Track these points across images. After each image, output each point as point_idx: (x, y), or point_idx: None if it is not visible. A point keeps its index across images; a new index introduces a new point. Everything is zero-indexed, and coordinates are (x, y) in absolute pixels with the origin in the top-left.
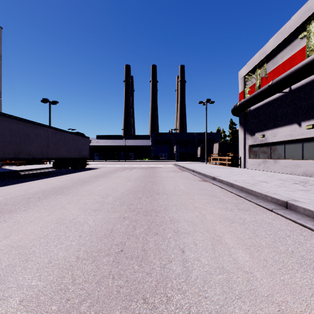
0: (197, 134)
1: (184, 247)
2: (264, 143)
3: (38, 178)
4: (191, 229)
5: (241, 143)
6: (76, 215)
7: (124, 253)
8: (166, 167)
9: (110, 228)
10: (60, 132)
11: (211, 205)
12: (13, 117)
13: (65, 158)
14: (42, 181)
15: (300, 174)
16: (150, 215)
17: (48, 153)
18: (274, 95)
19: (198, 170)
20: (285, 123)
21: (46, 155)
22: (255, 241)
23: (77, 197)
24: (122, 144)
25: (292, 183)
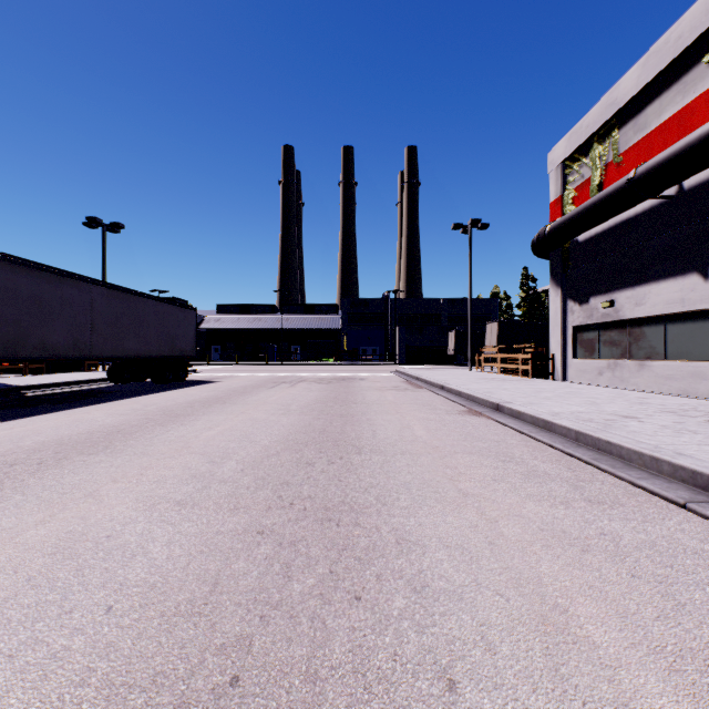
0: (448, 302)
1: (453, 663)
2: (613, 320)
3: (63, 406)
4: (465, 579)
5: (555, 320)
6: (121, 523)
7: (243, 695)
8: (376, 377)
9: (213, 573)
10: (122, 294)
11: (506, 488)
12: (0, 255)
13: (137, 358)
14: (69, 415)
15: (707, 397)
16: (338, 521)
17: (93, 346)
18: (638, 205)
19: (456, 386)
20: (667, 272)
21: (87, 349)
22: (687, 633)
23: (142, 461)
24: (276, 325)
25: (705, 422)
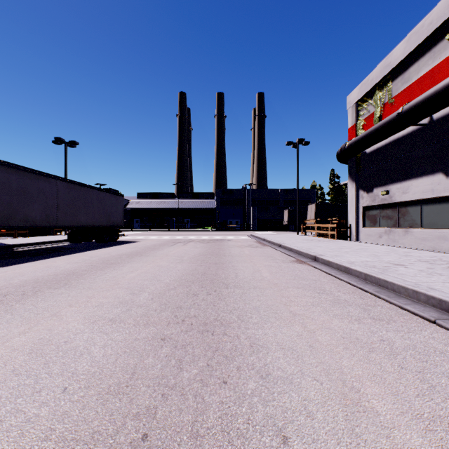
0: (283, 191)
1: (286, 425)
2: (388, 203)
3: (39, 257)
4: (294, 370)
5: (351, 203)
6: (74, 333)
7: (150, 446)
8: (238, 239)
9: (132, 366)
10: (77, 186)
11: (320, 310)
12: None
13: (86, 227)
14: (42, 263)
15: (448, 252)
16: (213, 332)
17: (58, 219)
18: (404, 129)
19: (288, 245)
20: (422, 172)
21: (54, 221)
22: (437, 405)
23: (88, 293)
24: (175, 206)
25: (447, 268)
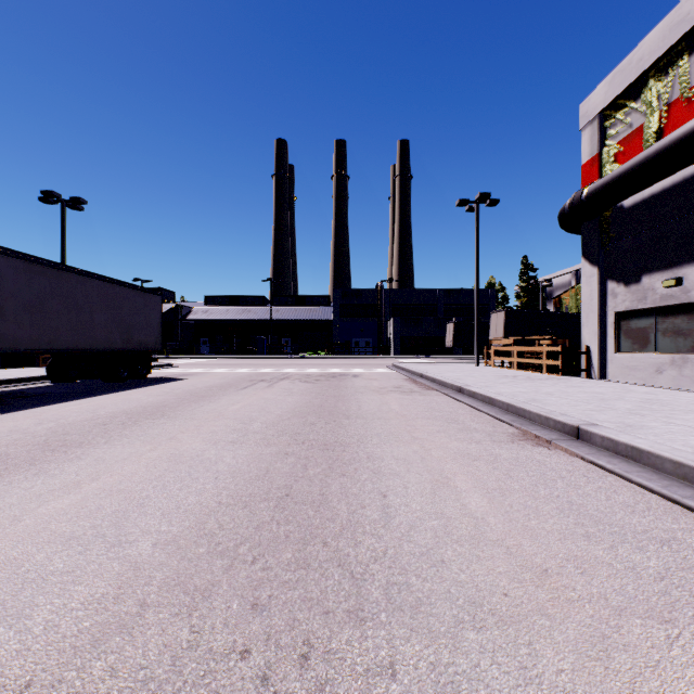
0: (444, 292)
1: None
2: (680, 303)
3: None
4: None
5: (590, 306)
6: None
7: None
8: (371, 373)
9: None
10: (49, 270)
11: None
12: None
13: (73, 351)
14: None
15: None
16: None
17: None
18: None
19: (481, 389)
20: None
21: None
22: None
23: None
24: (266, 317)
25: None
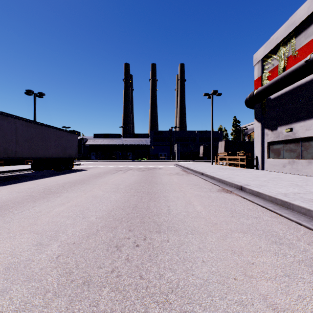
0: (199, 132)
1: None
2: (292, 138)
3: None
4: None
5: (257, 139)
6: None
7: None
8: (166, 167)
9: None
10: (35, 125)
11: (310, 294)
12: None
13: (44, 158)
14: None
15: None
16: None
17: (17, 152)
18: (308, 76)
19: (210, 173)
20: None
21: (12, 154)
22: None
23: None
24: (120, 143)
25: None
